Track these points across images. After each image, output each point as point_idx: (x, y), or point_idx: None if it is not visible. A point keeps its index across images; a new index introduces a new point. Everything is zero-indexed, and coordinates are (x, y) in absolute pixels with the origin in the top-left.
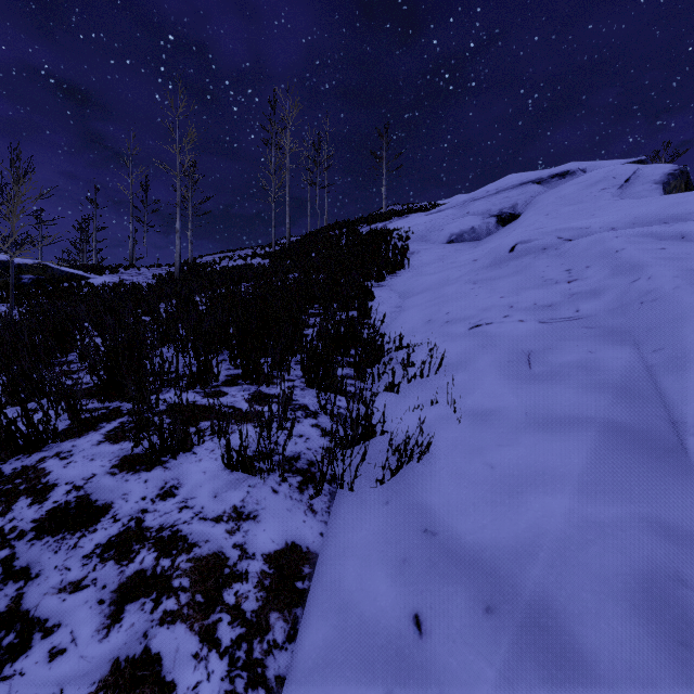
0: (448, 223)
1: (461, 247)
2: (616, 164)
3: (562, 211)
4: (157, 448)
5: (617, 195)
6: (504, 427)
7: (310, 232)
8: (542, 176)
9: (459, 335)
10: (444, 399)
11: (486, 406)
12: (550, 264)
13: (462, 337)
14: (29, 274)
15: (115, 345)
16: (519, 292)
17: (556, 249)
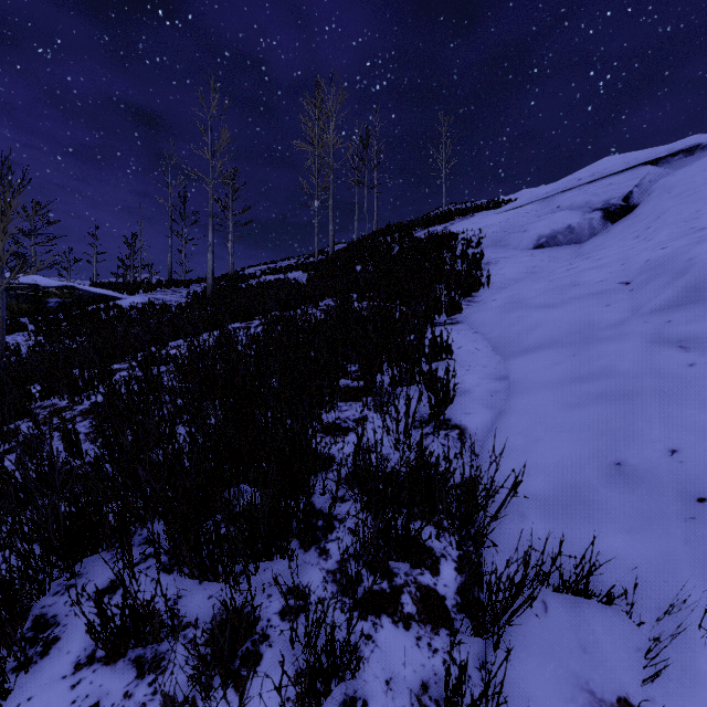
0: (532, 222)
1: (557, 254)
2: None
3: None
4: None
5: None
6: None
7: (357, 239)
8: (658, 154)
9: None
10: None
11: None
12: None
13: None
14: (56, 298)
15: None
16: None
17: None
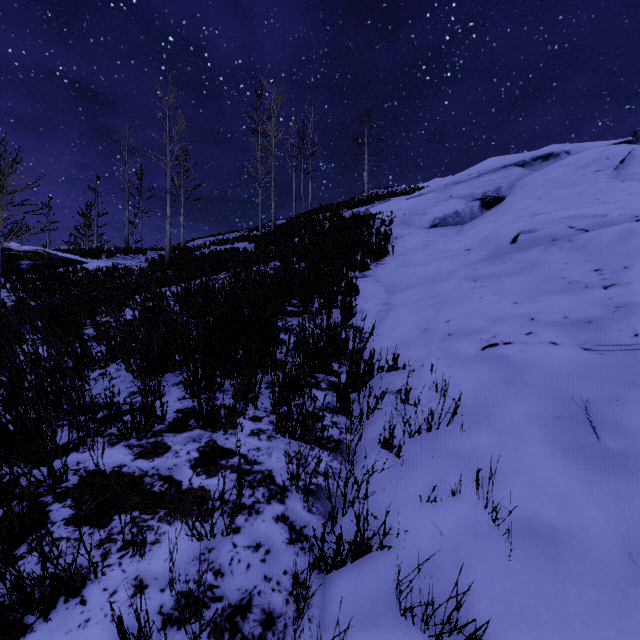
0: (431, 207)
1: (445, 232)
2: (601, 145)
3: (556, 195)
4: (28, 587)
5: (613, 177)
6: (598, 588)
7: (295, 216)
8: (525, 158)
9: (469, 358)
10: (469, 484)
11: (545, 516)
12: (568, 260)
13: (474, 362)
14: (27, 260)
15: (35, 377)
16: (537, 297)
17: (570, 241)
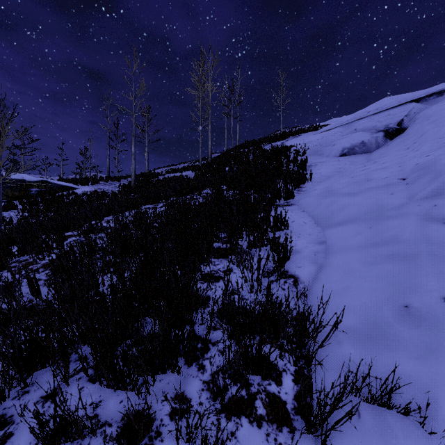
0: (338, 139)
1: (355, 159)
2: None
3: None
4: None
5: None
6: None
7: (226, 150)
8: (420, 95)
9: None
10: None
11: None
12: None
13: None
14: (36, 188)
15: None
16: None
17: None
